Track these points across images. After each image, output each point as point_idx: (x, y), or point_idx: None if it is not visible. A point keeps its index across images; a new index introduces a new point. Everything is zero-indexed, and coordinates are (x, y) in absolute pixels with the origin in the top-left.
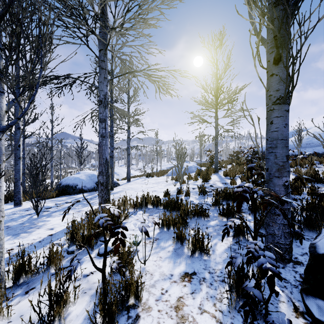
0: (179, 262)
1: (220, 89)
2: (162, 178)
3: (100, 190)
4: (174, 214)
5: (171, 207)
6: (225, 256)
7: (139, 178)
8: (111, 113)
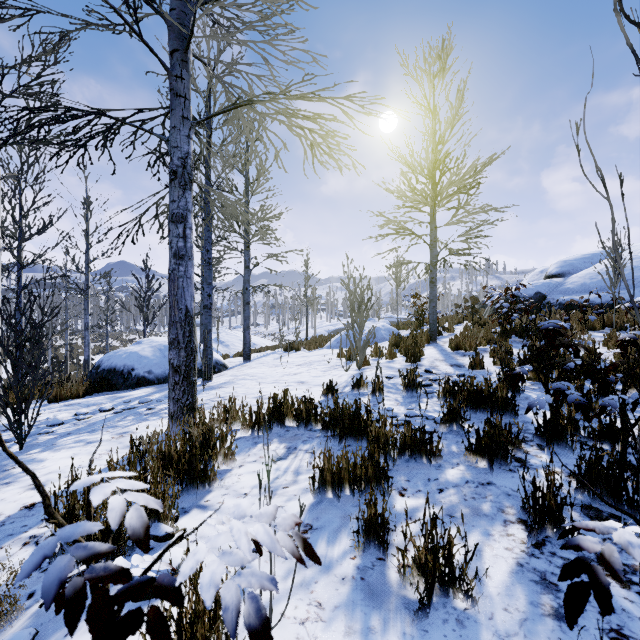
0: (379, 630)
1: (443, 161)
2: (317, 353)
3: (172, 384)
4: (351, 445)
5: (342, 429)
6: (521, 604)
7: (271, 354)
8: (204, 208)
